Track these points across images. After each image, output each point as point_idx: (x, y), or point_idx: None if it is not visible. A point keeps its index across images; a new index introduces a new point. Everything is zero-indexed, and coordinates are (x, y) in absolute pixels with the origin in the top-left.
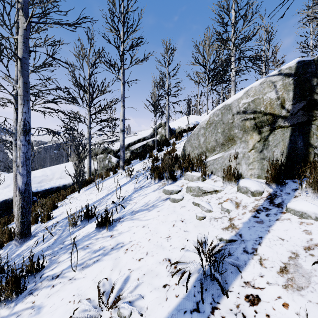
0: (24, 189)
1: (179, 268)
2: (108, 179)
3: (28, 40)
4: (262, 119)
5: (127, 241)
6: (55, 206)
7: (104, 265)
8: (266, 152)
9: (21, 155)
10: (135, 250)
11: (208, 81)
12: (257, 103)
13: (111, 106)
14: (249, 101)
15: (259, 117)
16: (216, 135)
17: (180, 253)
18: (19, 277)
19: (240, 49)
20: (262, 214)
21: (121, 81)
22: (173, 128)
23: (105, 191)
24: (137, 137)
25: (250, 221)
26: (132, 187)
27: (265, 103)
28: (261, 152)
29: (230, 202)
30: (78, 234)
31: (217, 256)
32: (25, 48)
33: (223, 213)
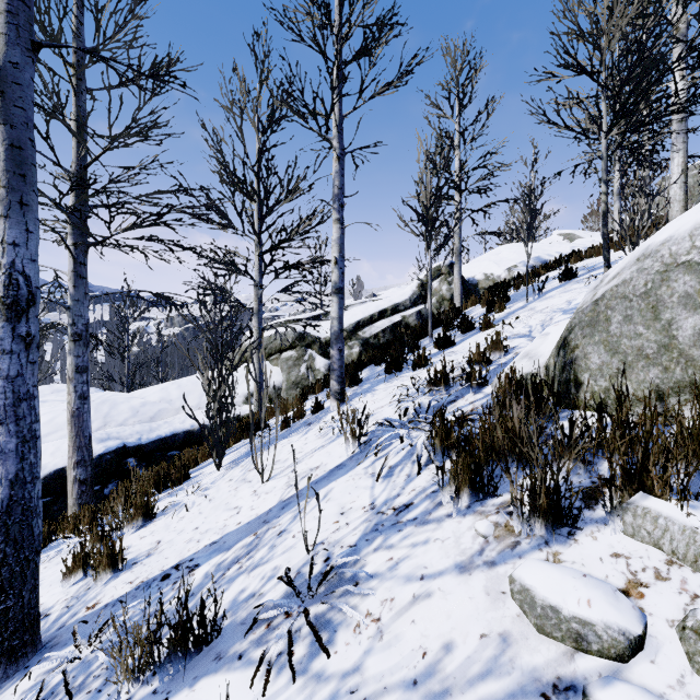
0: (7, 499)
1: None
2: (297, 432)
3: (27, 7)
4: None
5: None
6: (148, 514)
7: None
8: None
9: None
10: None
11: (614, 117)
12: None
13: (312, 227)
14: None
15: None
16: None
17: None
18: None
19: None
20: None
21: (333, 150)
22: (469, 280)
23: (280, 485)
24: (379, 305)
25: None
26: (363, 497)
27: None
28: None
29: None
30: None
31: None
32: (15, 32)
33: None
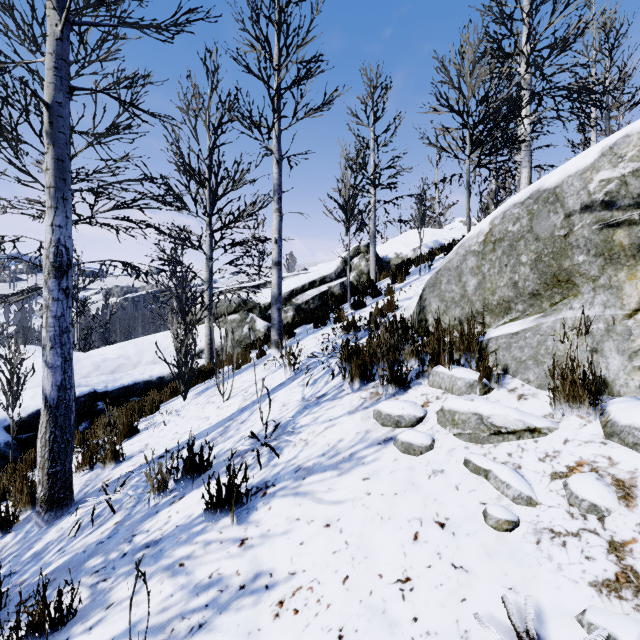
0: (56, 399)
1: None
2: (246, 370)
3: (66, 64)
4: None
5: (282, 569)
6: (133, 430)
7: None
8: None
9: (49, 322)
10: (304, 611)
11: (472, 146)
12: None
13: (254, 212)
14: (624, 172)
15: None
16: (516, 270)
17: None
18: None
19: (542, 72)
20: None
21: (274, 156)
22: (384, 258)
23: (238, 400)
24: (309, 277)
25: None
26: (297, 396)
27: None
28: None
29: (597, 479)
30: (167, 517)
31: None
32: (59, 81)
33: (578, 516)
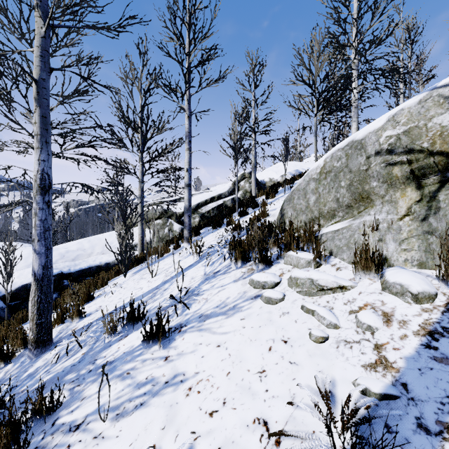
0: (41, 275)
1: (285, 448)
2: (167, 257)
3: (48, 53)
4: (425, 162)
5: (191, 371)
6: (90, 297)
7: (151, 416)
8: (434, 221)
9: (37, 224)
10: (204, 391)
11: (318, 108)
12: (415, 135)
13: (172, 149)
14: (399, 132)
15: (419, 159)
16: (338, 191)
17: (284, 409)
18: (19, 424)
19: (366, 58)
20: (443, 343)
21: (186, 113)
22: (261, 181)
23: (162, 276)
24: (210, 194)
25: (420, 355)
26: (201, 272)
27: (430, 135)
28: (424, 221)
29: (372, 312)
30: (117, 348)
31: (362, 429)
32: (43, 65)
33: (361, 332)
